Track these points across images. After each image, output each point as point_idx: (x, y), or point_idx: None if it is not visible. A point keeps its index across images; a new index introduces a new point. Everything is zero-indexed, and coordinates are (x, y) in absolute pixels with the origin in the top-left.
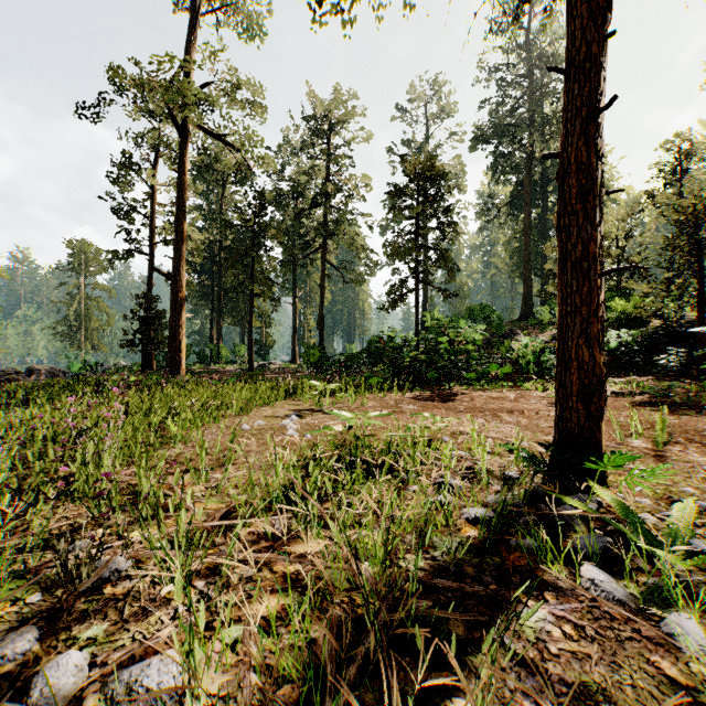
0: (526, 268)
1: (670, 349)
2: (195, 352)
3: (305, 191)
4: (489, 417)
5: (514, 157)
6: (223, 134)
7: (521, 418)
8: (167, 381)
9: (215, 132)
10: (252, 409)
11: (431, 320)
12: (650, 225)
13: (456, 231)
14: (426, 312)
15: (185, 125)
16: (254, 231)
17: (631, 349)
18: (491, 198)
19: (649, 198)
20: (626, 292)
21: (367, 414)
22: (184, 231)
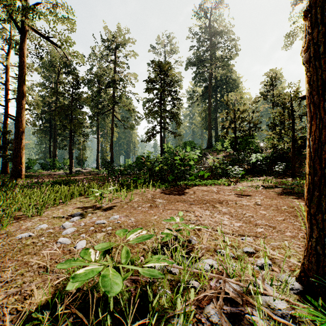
0: (209, 125)
1: (275, 162)
2: (39, 163)
3: (103, 79)
4: (210, 208)
5: (204, 74)
6: (51, 37)
7: (229, 208)
8: (2, 183)
9: (46, 36)
10: (44, 211)
11: (167, 148)
12: (261, 108)
13: (180, 103)
14: (164, 144)
15: (25, 28)
16: (72, 97)
17: (262, 163)
18: (194, 91)
19: (261, 95)
20: (252, 137)
21: (127, 237)
22: (25, 91)
